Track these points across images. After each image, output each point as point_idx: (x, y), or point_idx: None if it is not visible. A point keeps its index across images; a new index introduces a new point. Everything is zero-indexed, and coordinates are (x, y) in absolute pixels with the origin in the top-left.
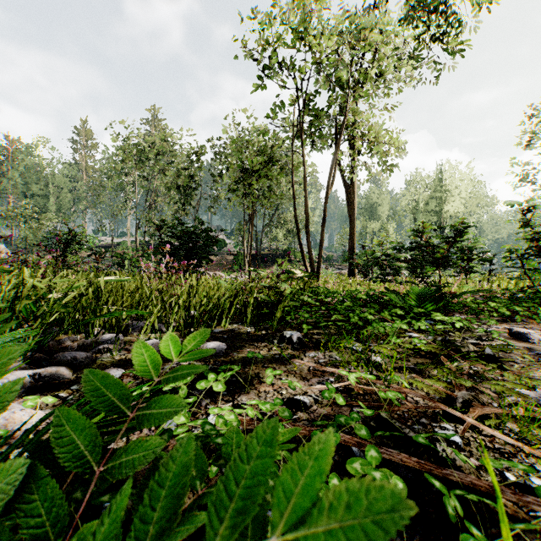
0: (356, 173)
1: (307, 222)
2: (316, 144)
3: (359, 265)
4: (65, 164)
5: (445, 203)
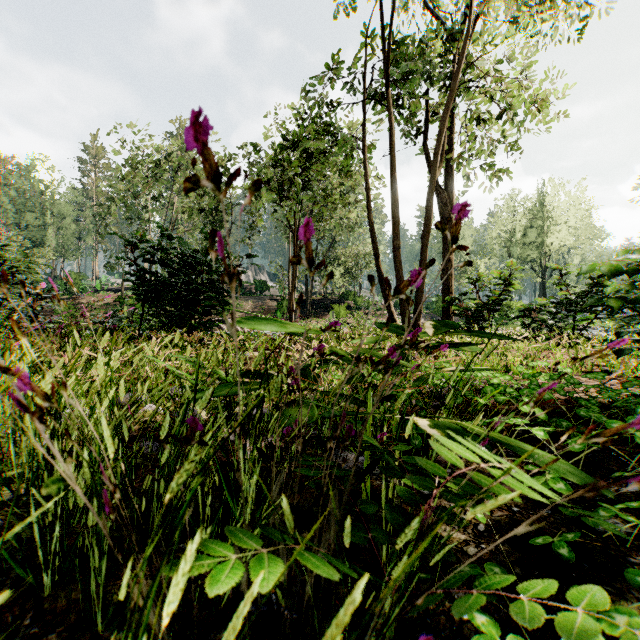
0: (468, 158)
1: (395, 229)
2: (404, 102)
3: (469, 311)
4: (68, 188)
5: (548, 234)
